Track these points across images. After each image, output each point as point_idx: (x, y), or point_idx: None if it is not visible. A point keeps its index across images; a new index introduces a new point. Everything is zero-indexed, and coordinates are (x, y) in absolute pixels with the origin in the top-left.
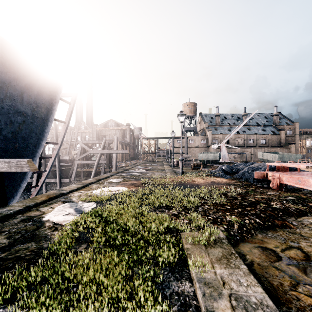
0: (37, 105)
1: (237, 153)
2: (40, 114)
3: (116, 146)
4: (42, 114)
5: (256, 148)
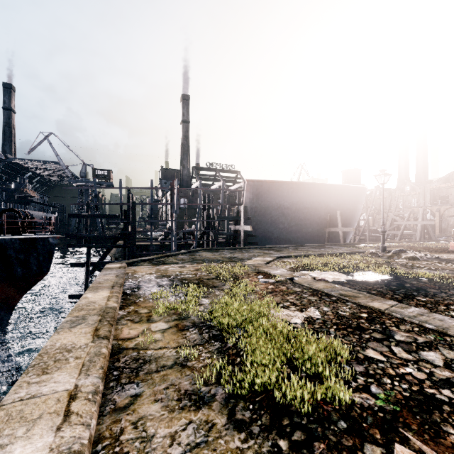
0: (354, 203)
1: None
2: (355, 207)
3: (421, 217)
4: (357, 207)
5: None
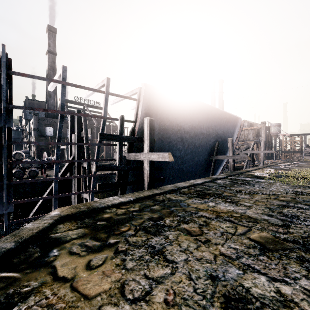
0: (233, 133)
1: None
2: (233, 136)
3: (263, 147)
4: (233, 136)
5: None
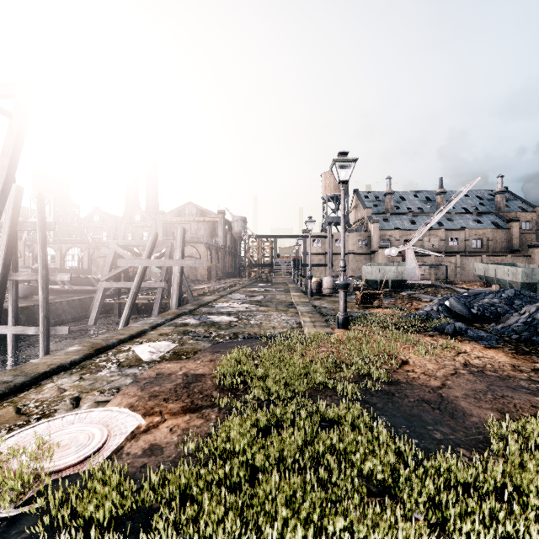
0: None
1: (429, 265)
2: None
3: (181, 249)
4: None
5: (465, 256)
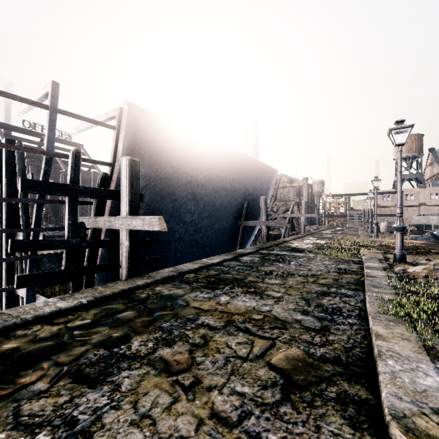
0: (267, 189)
1: None
2: (267, 194)
3: (304, 210)
4: (268, 194)
5: None
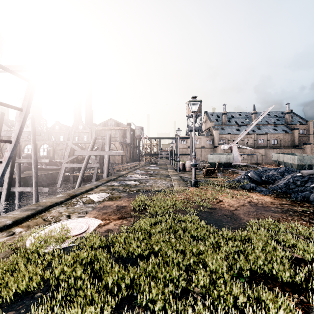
0: None
1: (247, 154)
2: None
3: (108, 145)
4: None
5: (267, 149)
